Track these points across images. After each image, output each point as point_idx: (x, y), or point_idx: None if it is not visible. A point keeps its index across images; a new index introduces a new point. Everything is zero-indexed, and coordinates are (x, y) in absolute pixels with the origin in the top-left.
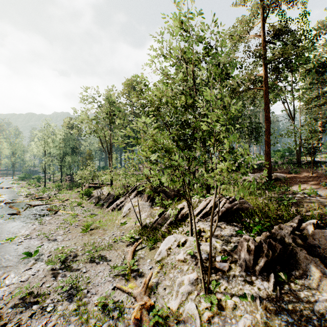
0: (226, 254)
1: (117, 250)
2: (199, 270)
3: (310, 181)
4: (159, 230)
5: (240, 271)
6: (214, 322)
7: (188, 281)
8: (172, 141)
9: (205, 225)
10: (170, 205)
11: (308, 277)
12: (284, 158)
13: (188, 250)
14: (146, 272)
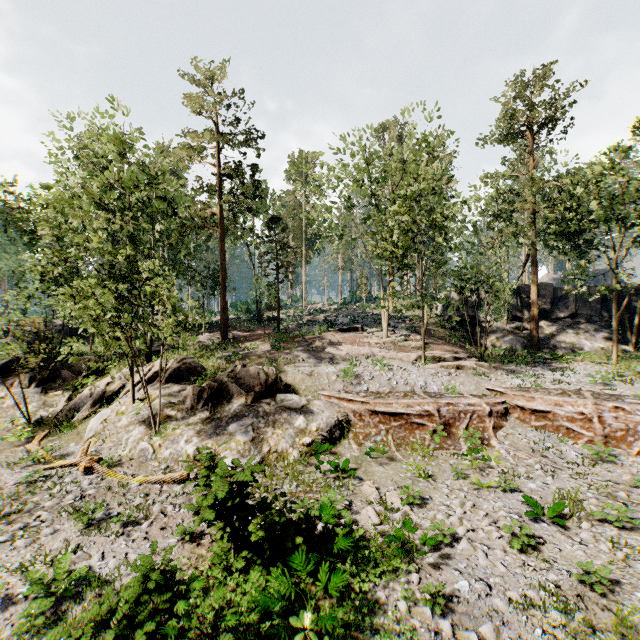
0: (175, 405)
1: (2, 454)
2: (148, 423)
3: (261, 338)
4: (72, 418)
5: (187, 411)
6: (166, 444)
7: (138, 432)
8: (115, 295)
9: (149, 390)
10: (110, 367)
11: (233, 398)
12: (249, 313)
13: (133, 413)
14: (77, 450)
